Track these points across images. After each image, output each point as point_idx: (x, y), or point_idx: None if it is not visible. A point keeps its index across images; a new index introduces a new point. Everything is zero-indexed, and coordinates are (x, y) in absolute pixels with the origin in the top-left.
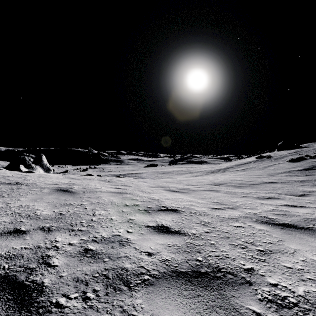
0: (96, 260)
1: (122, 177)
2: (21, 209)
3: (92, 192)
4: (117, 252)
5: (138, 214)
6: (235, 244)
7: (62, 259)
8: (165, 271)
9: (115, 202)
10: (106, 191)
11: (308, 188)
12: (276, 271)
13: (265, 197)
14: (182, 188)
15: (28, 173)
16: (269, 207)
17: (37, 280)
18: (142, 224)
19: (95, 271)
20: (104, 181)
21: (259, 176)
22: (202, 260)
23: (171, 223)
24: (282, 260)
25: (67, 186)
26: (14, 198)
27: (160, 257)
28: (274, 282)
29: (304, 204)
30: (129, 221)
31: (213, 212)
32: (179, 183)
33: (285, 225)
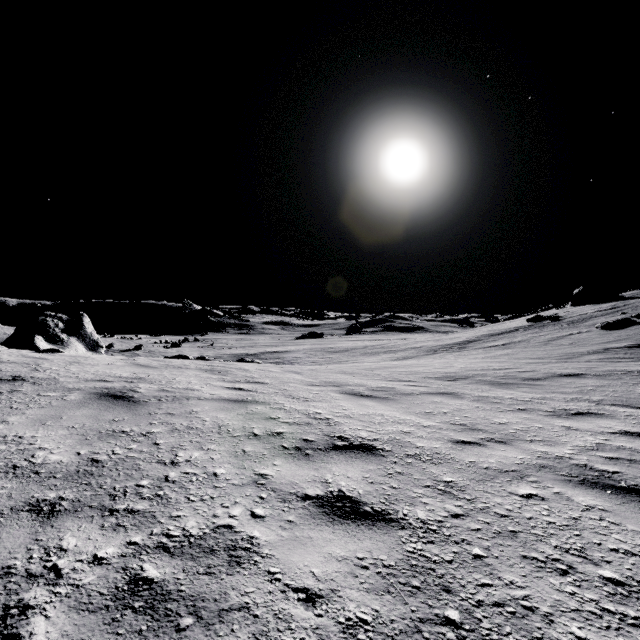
0: (155, 626)
1: (249, 360)
2: (1, 448)
3: (177, 401)
4: (221, 590)
5: (282, 460)
6: (537, 557)
7: (61, 622)
8: None
9: (229, 427)
10: (211, 397)
11: None
12: None
13: (570, 411)
14: (380, 389)
15: (48, 354)
16: (587, 439)
17: None
18: (290, 492)
19: None
20: (209, 372)
21: (542, 360)
22: (461, 621)
23: (363, 488)
24: None
25: (125, 386)
26: None
27: (341, 610)
28: None
29: None
30: (258, 483)
31: (459, 453)
32: (372, 376)
33: None
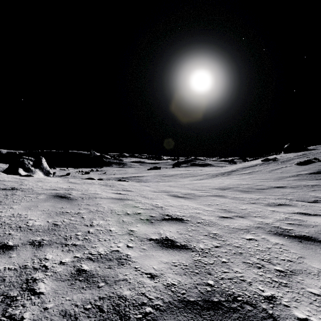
0: (89, 286)
1: (124, 180)
2: (12, 219)
3: (91, 199)
4: (115, 274)
5: (140, 224)
6: (249, 262)
7: (50, 284)
8: (171, 301)
9: (115, 210)
10: (107, 197)
11: (320, 193)
12: (302, 300)
13: (276, 203)
14: (187, 193)
15: (26, 177)
16: (281, 216)
17: (16, 315)
18: (144, 237)
19: (87, 300)
20: (105, 185)
21: (267, 180)
22: (214, 284)
23: (176, 236)
24: (306, 285)
25: (66, 192)
26: (6, 205)
27: (165, 280)
28: (302, 316)
29: (319, 212)
30: (130, 234)
31: (221, 222)
32: (184, 188)
33: (302, 238)
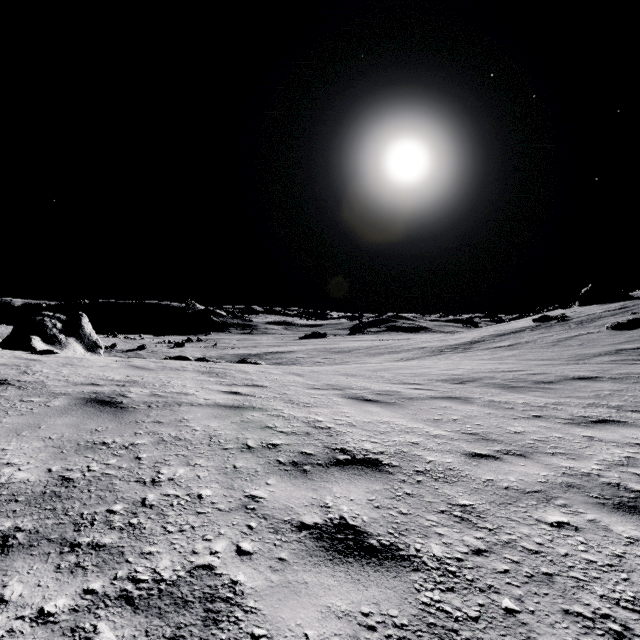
0: None
1: (250, 361)
2: None
3: (168, 407)
4: None
5: (277, 478)
6: (582, 611)
7: None
8: None
9: (221, 438)
10: (205, 402)
11: None
12: None
13: (590, 418)
14: (384, 393)
15: (43, 355)
16: (614, 452)
17: None
18: (284, 519)
19: None
20: (207, 374)
21: (551, 362)
22: None
23: (367, 514)
24: None
25: (116, 390)
26: None
27: None
28: None
29: None
30: (248, 508)
31: (474, 469)
32: (376, 379)
33: None
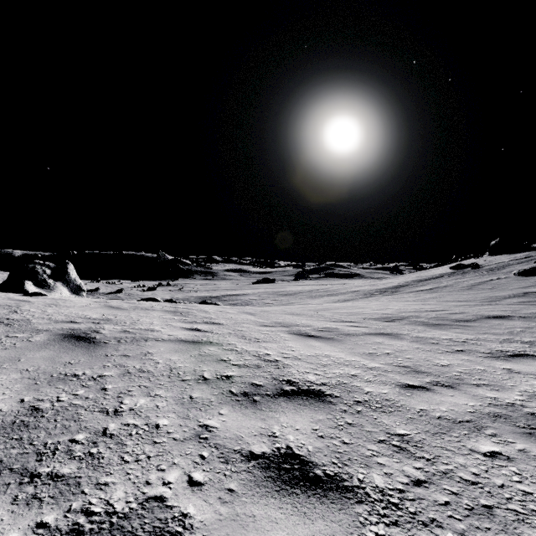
0: None
1: (210, 302)
2: None
3: (135, 342)
4: None
5: (229, 408)
6: None
7: None
8: None
9: (180, 370)
10: (169, 338)
11: None
12: None
13: (507, 352)
14: (325, 329)
15: (33, 297)
16: (533, 383)
17: None
18: (234, 449)
19: None
20: (172, 313)
21: (468, 303)
22: None
23: (312, 444)
24: None
25: (91, 327)
26: None
27: None
28: None
29: None
30: (201, 437)
31: (408, 400)
32: (317, 317)
33: None
